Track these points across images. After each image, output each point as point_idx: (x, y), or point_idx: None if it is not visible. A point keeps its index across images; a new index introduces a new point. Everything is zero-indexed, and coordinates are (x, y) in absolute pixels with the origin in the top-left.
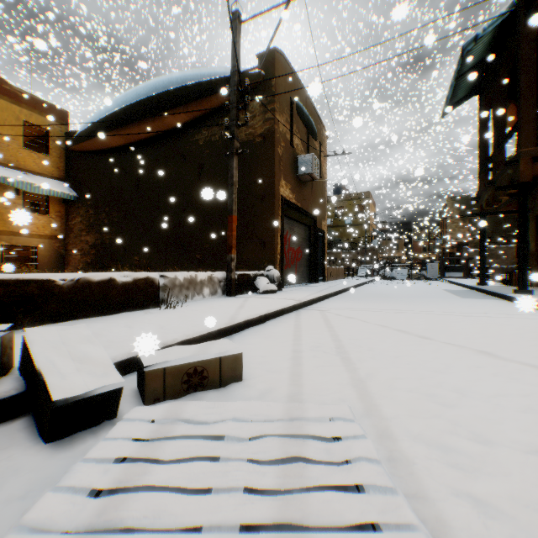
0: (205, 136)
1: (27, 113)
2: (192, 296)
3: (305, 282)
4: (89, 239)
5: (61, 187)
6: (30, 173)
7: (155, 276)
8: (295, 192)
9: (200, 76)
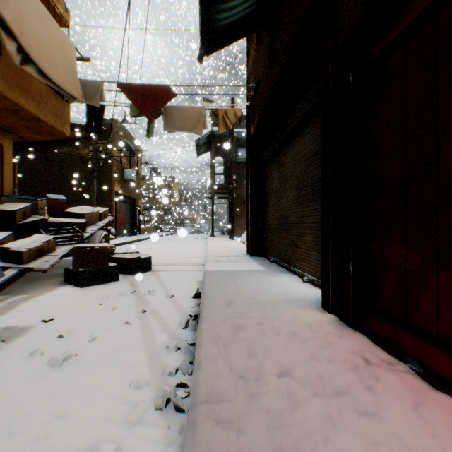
0: (66, 151)
1: None
2: None
3: (128, 235)
4: None
5: None
6: None
7: None
8: (123, 187)
9: None
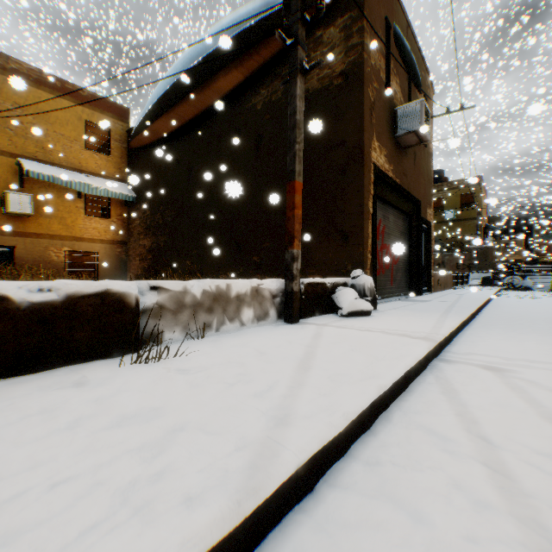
0: (264, 97)
1: (88, 112)
2: (219, 324)
3: (404, 294)
4: (145, 243)
5: (121, 189)
6: (91, 175)
7: (128, 288)
8: (392, 161)
9: (256, 13)
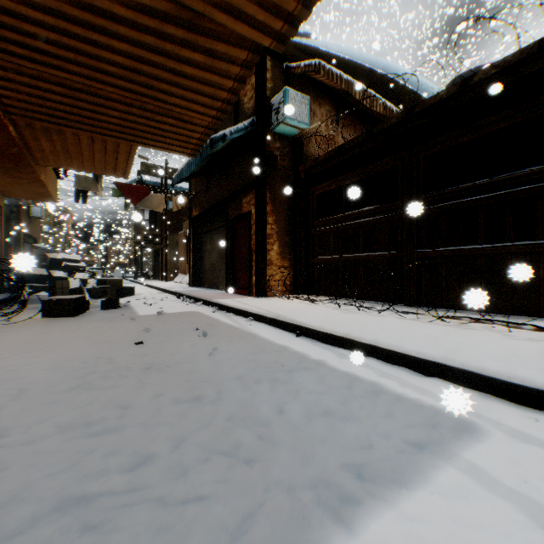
0: None
1: None
2: None
3: None
4: None
5: None
6: None
7: None
8: (30, 226)
9: None
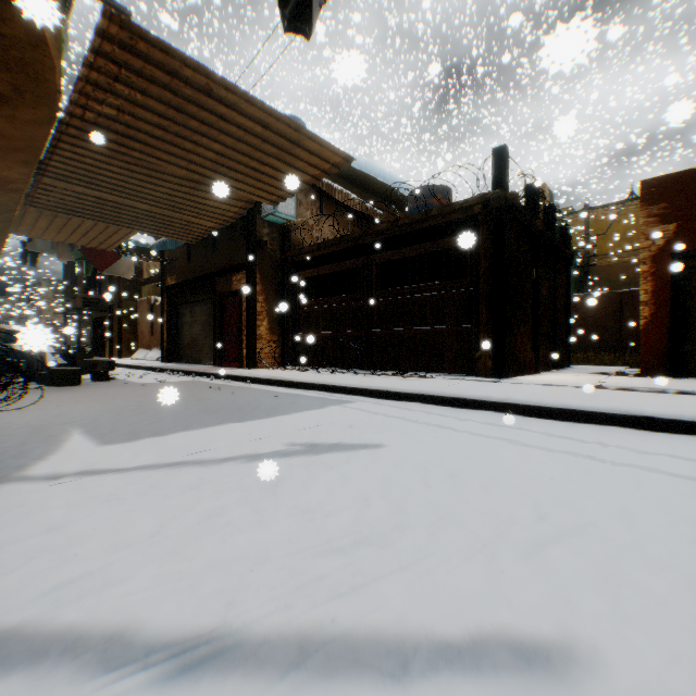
0: None
1: None
2: None
3: None
4: None
5: None
6: None
7: None
8: None
9: None
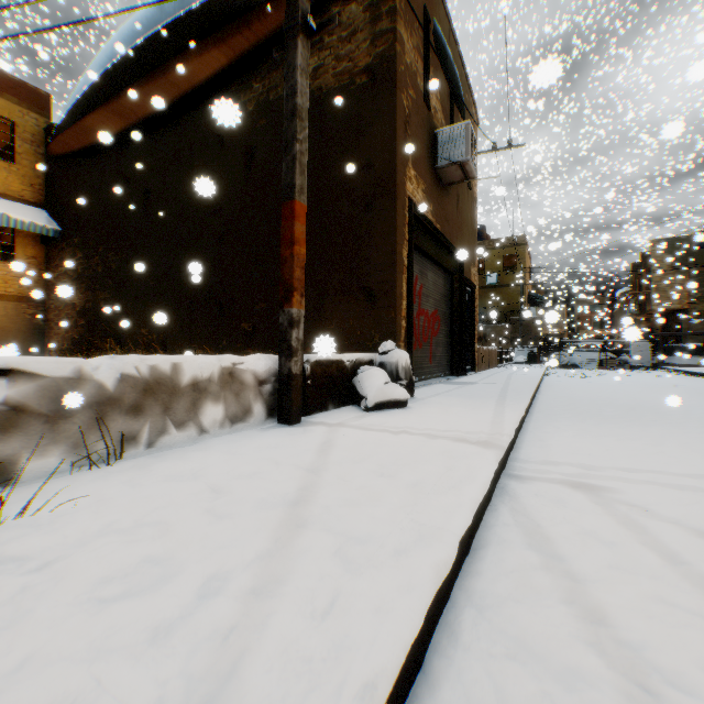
0: (258, 94)
1: None
2: (156, 433)
3: (445, 375)
4: (77, 302)
5: (35, 217)
6: None
7: None
8: (432, 200)
9: None
